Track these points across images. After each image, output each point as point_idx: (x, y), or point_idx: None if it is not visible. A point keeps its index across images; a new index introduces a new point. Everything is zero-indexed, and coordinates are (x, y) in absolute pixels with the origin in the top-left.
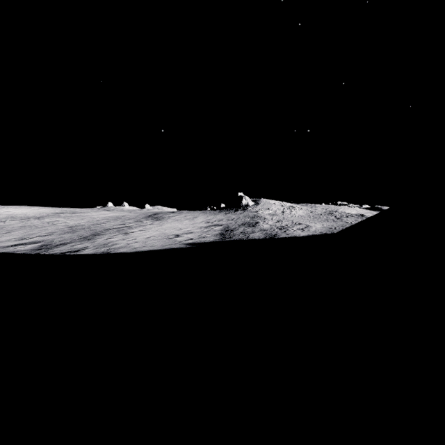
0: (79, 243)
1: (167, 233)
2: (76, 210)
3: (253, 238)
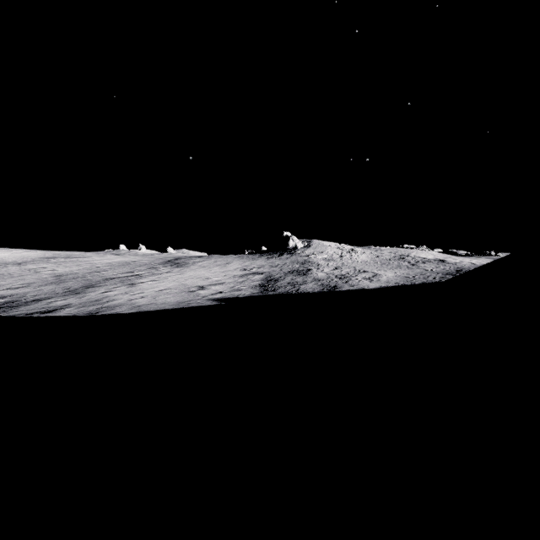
0: (61, 298)
1: (189, 284)
2: (74, 254)
3: (305, 292)
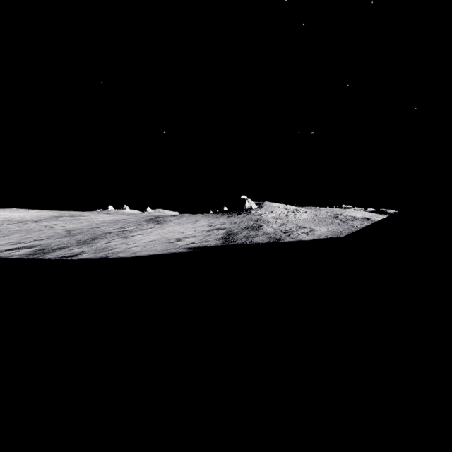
0: (77, 247)
1: (168, 237)
2: (75, 213)
3: (256, 242)
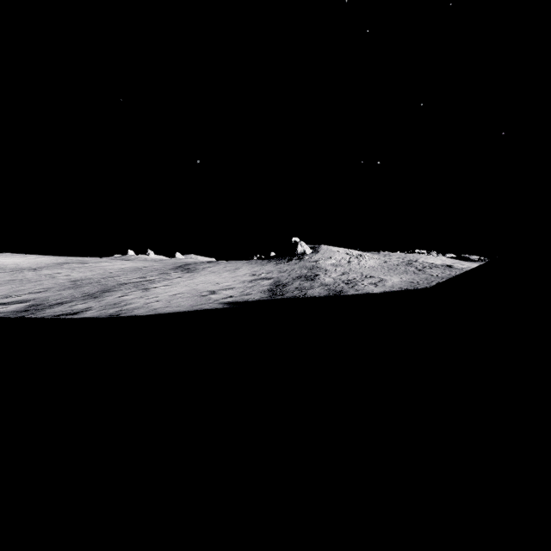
0: (82, 302)
1: (200, 289)
2: (86, 259)
3: (312, 296)
